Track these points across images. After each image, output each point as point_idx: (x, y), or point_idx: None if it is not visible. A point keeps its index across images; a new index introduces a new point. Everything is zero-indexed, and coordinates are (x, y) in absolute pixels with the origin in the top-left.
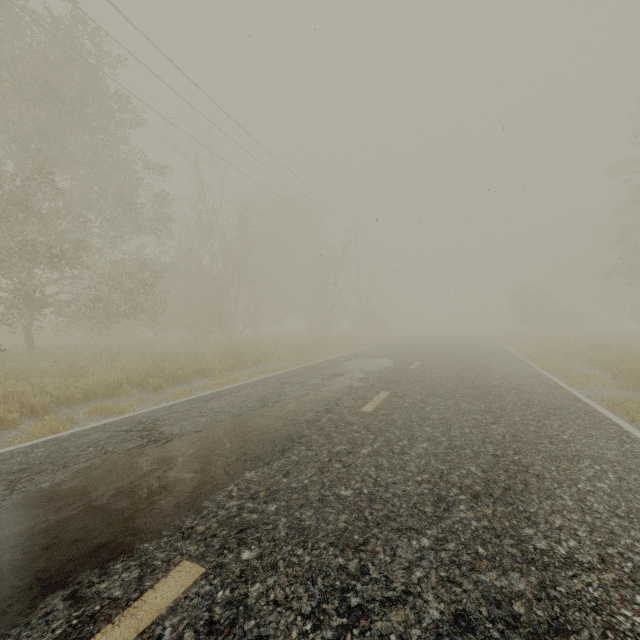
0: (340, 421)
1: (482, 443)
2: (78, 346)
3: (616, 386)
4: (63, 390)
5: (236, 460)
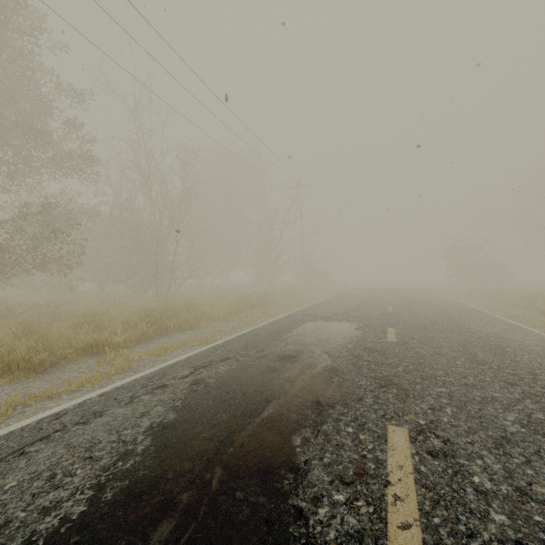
0: None
1: None
2: None
3: None
4: None
5: None
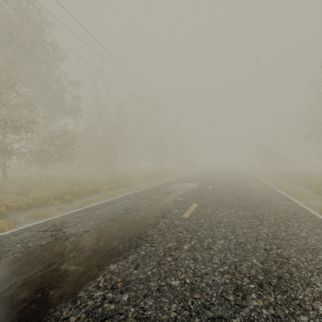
0: (170, 224)
1: (256, 240)
2: (31, 176)
3: (319, 199)
4: (15, 203)
5: (106, 254)
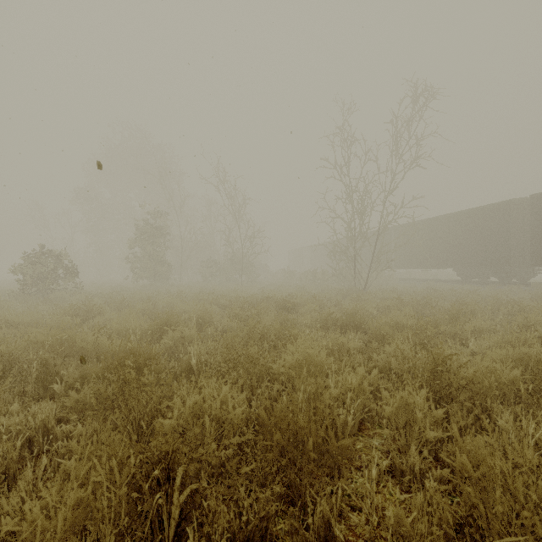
0: None
1: None
2: None
3: None
4: None
5: None
